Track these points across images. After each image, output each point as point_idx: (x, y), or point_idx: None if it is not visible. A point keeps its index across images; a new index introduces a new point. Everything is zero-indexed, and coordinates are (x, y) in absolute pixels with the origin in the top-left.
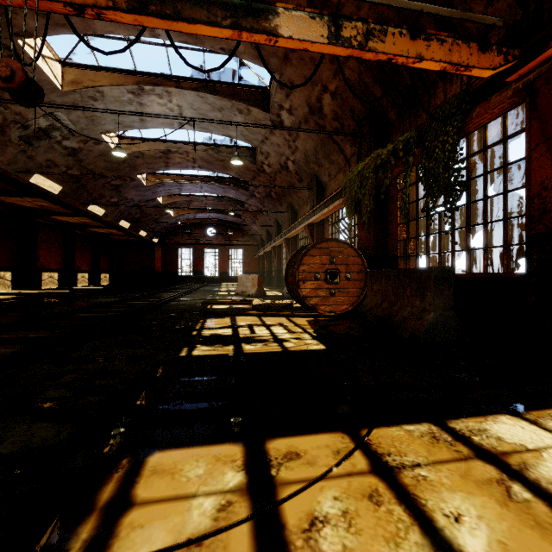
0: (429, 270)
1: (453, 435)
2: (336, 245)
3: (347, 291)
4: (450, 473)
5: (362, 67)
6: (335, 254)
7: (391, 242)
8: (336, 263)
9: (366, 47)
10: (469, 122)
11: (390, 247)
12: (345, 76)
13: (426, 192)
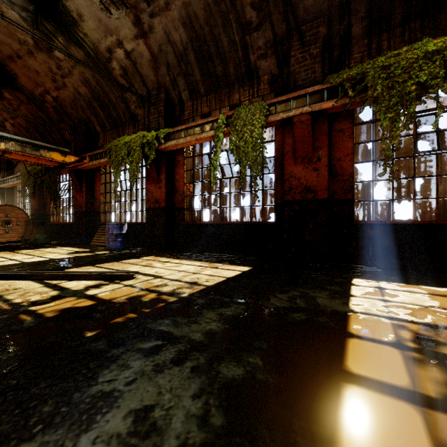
0: (37, 221)
1: (10, 252)
2: (10, 208)
3: (17, 230)
4: (3, 253)
5: (28, 123)
6: (9, 212)
7: (48, 207)
8: (10, 217)
9: (4, 156)
10: (61, 173)
11: (47, 210)
12: (18, 121)
13: (49, 192)
